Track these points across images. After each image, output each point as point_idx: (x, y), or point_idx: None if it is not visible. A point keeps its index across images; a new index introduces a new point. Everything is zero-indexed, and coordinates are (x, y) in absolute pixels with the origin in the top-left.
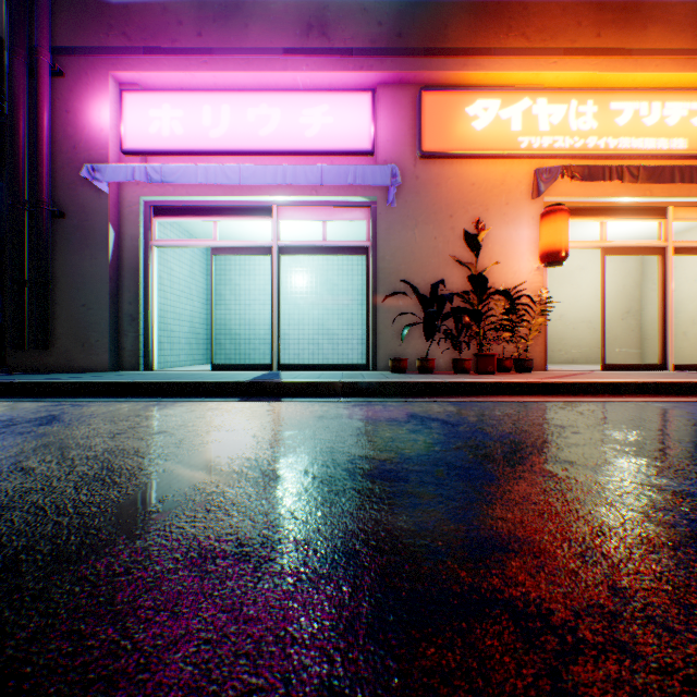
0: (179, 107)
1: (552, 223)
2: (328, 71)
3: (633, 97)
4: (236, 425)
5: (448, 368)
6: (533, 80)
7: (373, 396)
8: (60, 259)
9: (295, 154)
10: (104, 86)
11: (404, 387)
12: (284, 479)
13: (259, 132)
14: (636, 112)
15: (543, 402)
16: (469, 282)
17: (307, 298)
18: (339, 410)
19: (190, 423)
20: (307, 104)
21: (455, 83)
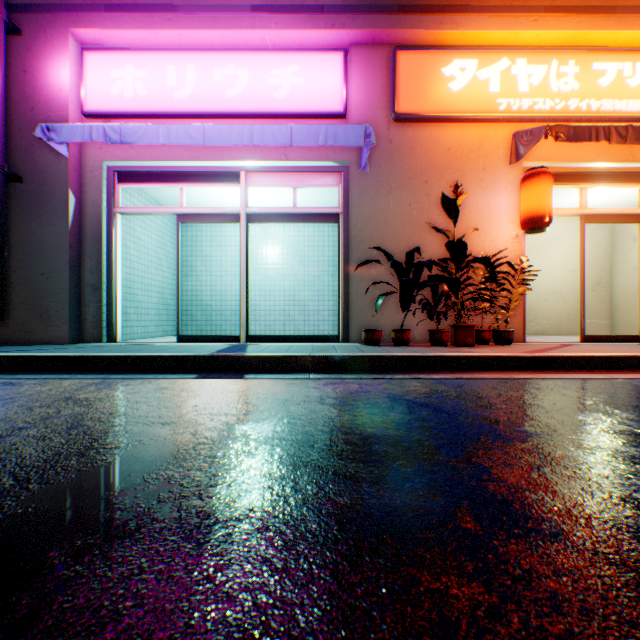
0: (142, 67)
1: (535, 187)
2: (298, 29)
3: (616, 57)
4: (179, 414)
5: (422, 340)
6: (511, 39)
7: (346, 372)
8: (17, 226)
9: (264, 116)
10: (63, 45)
11: (381, 361)
12: (210, 535)
13: (226, 93)
14: (619, 73)
15: (539, 379)
16: (447, 249)
17: (278, 270)
18: (308, 390)
19: (122, 410)
20: (276, 63)
21: (431, 43)
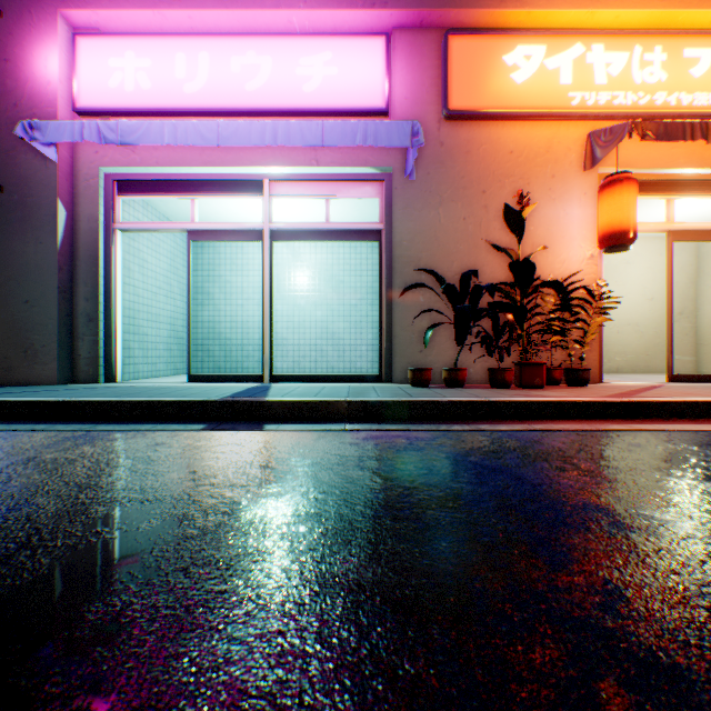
0: (145, 55)
1: (617, 196)
2: (331, 9)
3: None
4: (168, 485)
5: (480, 380)
6: (586, 21)
7: (390, 422)
8: None
9: (290, 113)
10: (51, 28)
11: (433, 408)
12: None
13: (246, 86)
14: None
15: (633, 431)
16: (511, 271)
17: (309, 298)
18: (343, 447)
19: (94, 479)
20: (305, 50)
21: (489, 26)
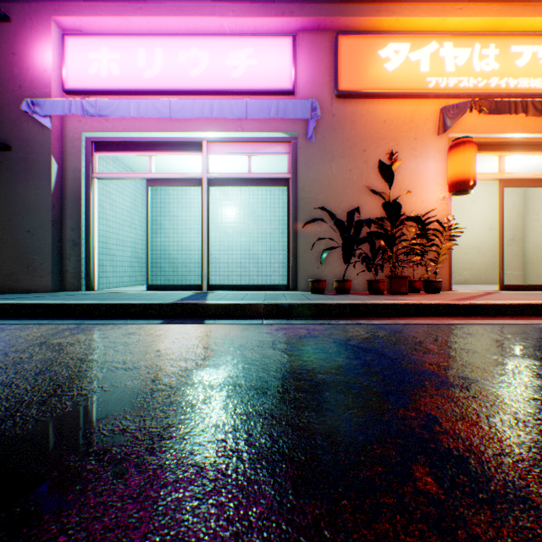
0: (116, 50)
1: (461, 154)
2: (252, 16)
3: (531, 41)
4: (142, 359)
5: (361, 289)
6: (439, 25)
7: (295, 318)
8: (7, 189)
9: (222, 93)
10: (47, 30)
11: (326, 308)
12: (158, 501)
13: (190, 73)
14: (534, 55)
15: (468, 325)
16: (384, 209)
17: (235, 228)
18: (261, 335)
19: (90, 355)
20: (233, 47)
21: (368, 29)
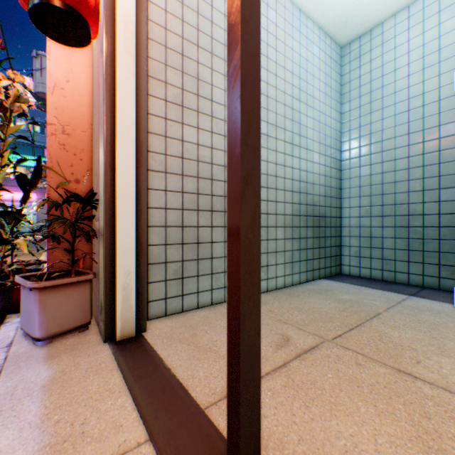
0: None
1: None
2: None
3: None
4: None
5: None
6: None
7: None
8: None
9: None
10: None
11: None
12: None
13: (16, 197)
14: None
15: None
16: None
17: None
18: None
19: None
20: None
21: None
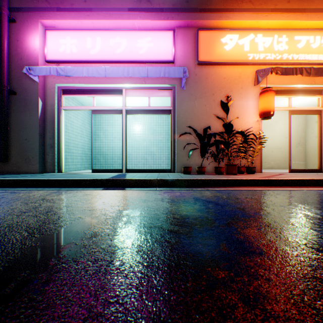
0: (74, 38)
1: (266, 97)
2: (151, 20)
3: (306, 33)
4: (96, 206)
5: (211, 171)
6: (255, 25)
7: (174, 187)
8: (14, 116)
9: (134, 62)
10: (36, 27)
11: (191, 182)
12: (116, 253)
13: (116, 51)
14: (307, 41)
15: (266, 190)
16: (223, 127)
17: (141, 137)
18: (156, 195)
19: (70, 204)
20: (140, 36)
21: (215, 26)
